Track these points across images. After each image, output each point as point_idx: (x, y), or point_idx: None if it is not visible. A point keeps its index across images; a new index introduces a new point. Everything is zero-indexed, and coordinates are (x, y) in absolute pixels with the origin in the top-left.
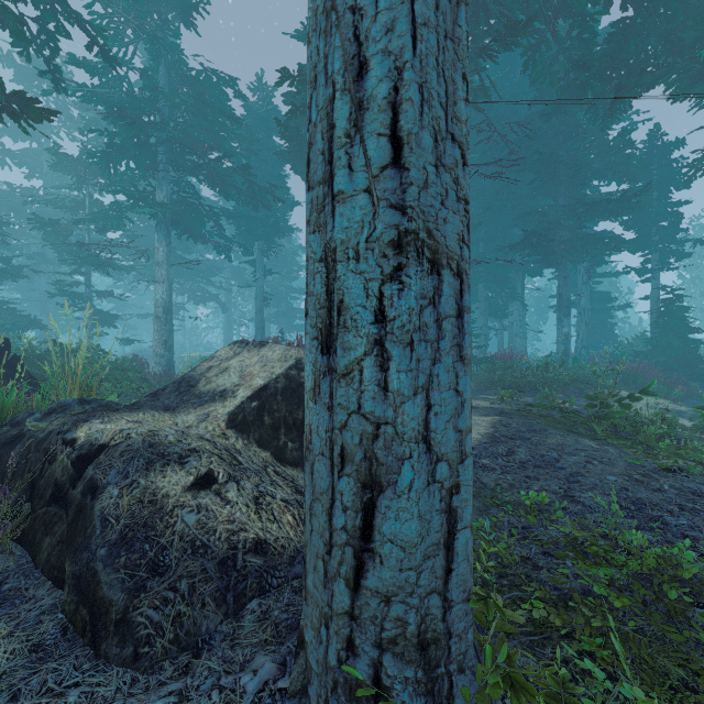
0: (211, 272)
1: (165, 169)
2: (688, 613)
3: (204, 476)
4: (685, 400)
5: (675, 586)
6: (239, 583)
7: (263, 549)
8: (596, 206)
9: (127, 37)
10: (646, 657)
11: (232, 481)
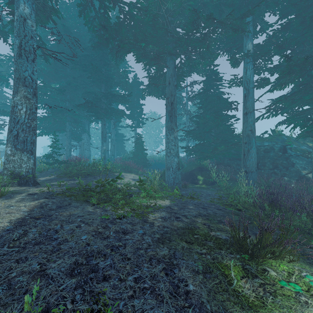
0: None
1: None
2: None
3: None
4: (143, 174)
5: None
6: None
7: None
8: (115, 96)
9: None
10: None
11: None
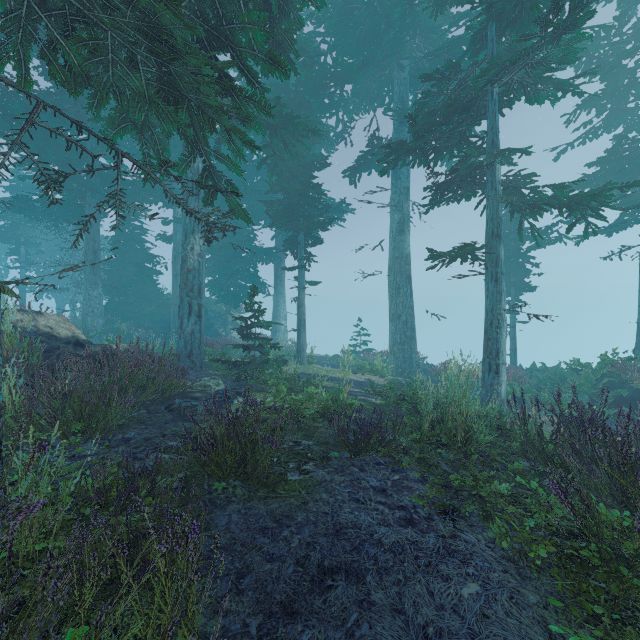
0: None
1: None
2: None
3: None
4: None
5: None
6: None
7: None
8: None
9: None
10: None
11: None
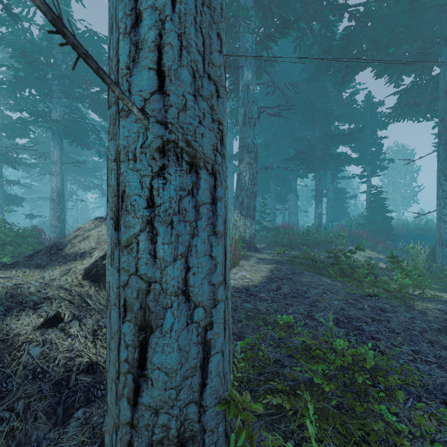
0: (96, 169)
1: (58, 97)
2: (369, 389)
3: (52, 318)
4: (384, 252)
5: (362, 374)
6: (69, 398)
7: (94, 369)
8: (336, 137)
9: (28, 1)
10: (338, 426)
11: (75, 319)
